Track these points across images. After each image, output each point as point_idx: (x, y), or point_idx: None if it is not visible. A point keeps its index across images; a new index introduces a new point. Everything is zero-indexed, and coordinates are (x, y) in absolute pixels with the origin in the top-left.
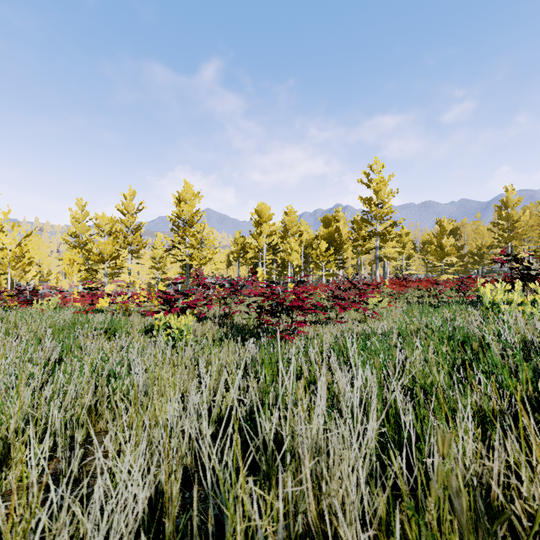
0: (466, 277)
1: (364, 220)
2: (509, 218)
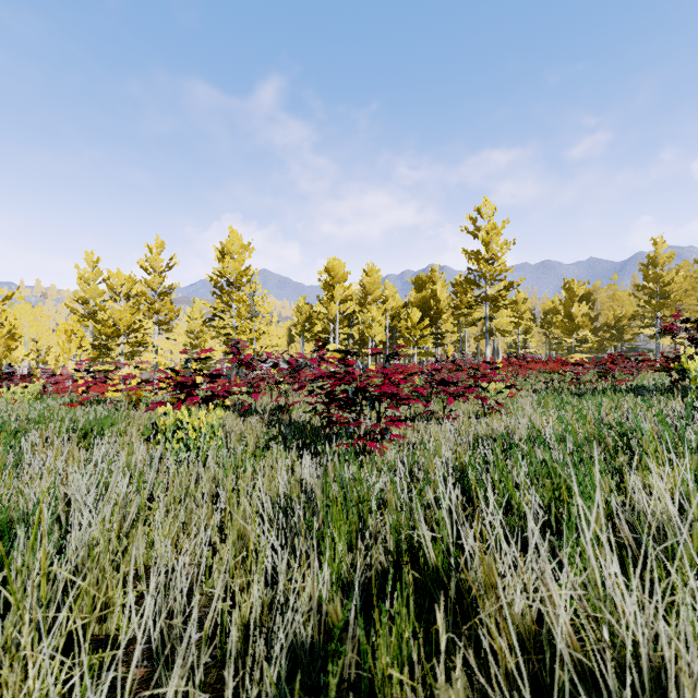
0: (599, 357)
1: (469, 281)
2: (658, 280)
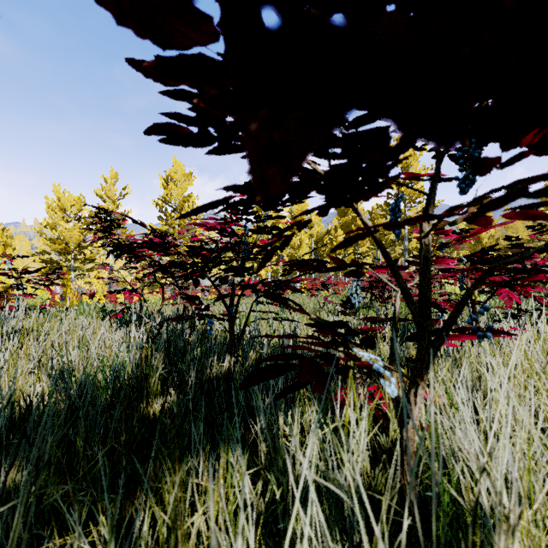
0: None
1: (389, 204)
2: None
